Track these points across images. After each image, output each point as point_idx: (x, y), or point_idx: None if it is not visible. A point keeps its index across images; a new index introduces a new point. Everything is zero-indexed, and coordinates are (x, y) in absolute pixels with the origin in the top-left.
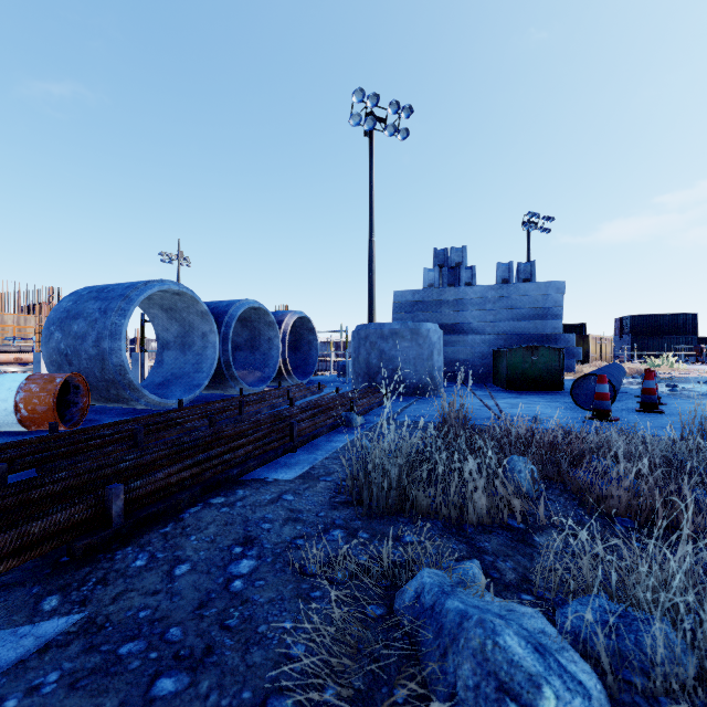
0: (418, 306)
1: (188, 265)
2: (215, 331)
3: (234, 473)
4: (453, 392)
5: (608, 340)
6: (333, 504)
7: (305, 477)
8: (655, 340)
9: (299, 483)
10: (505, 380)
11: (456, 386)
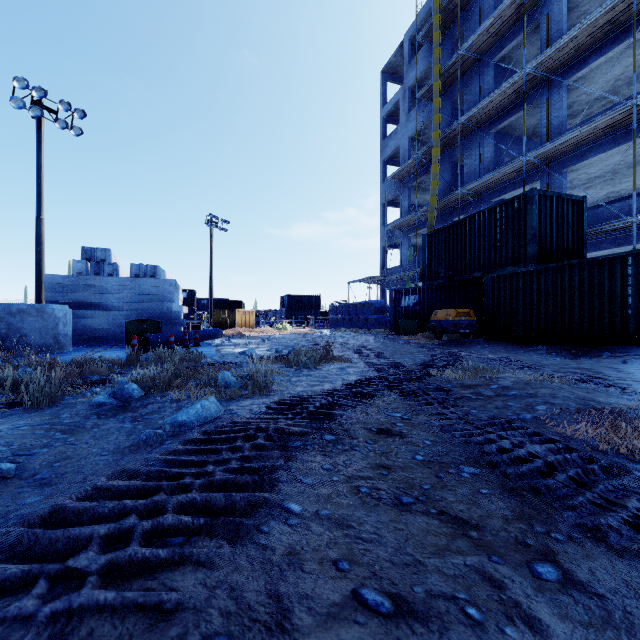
0: (69, 288)
1: None
2: None
3: None
4: (80, 350)
5: (252, 313)
6: None
7: None
8: (300, 312)
9: None
10: (126, 341)
11: (95, 346)
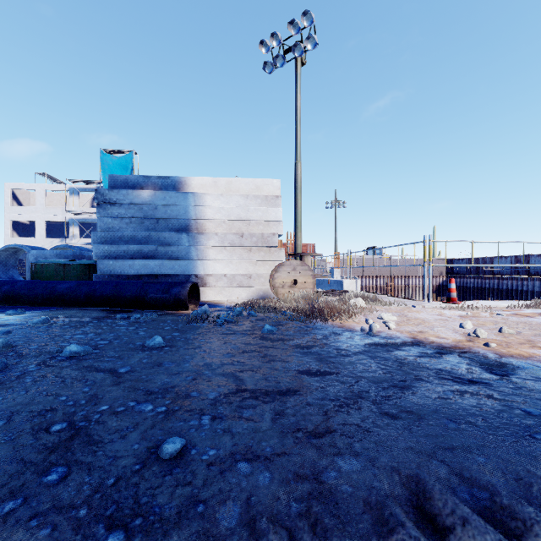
0: None
1: (343, 206)
2: None
3: None
4: None
5: None
6: None
7: None
8: None
9: None
10: None
11: None
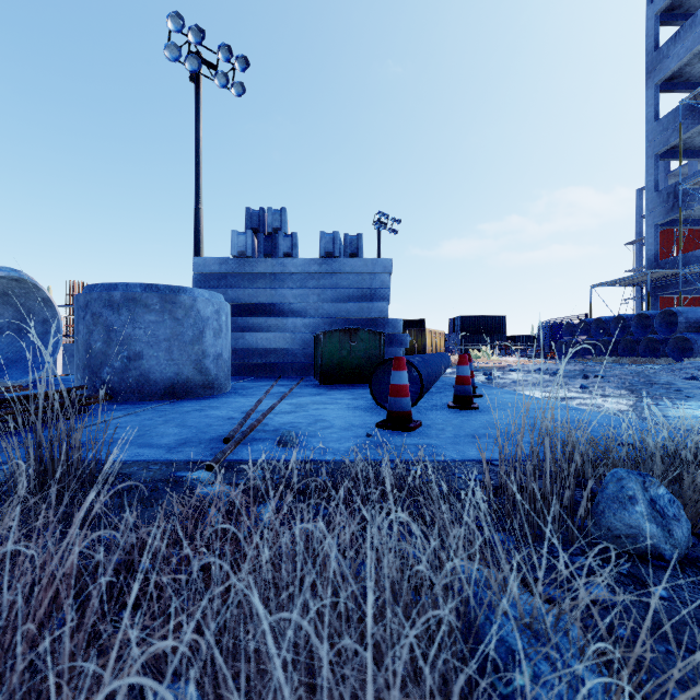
0: (227, 280)
1: None
2: None
3: None
4: (244, 390)
5: (442, 335)
6: None
7: None
8: (478, 337)
9: None
10: (320, 372)
11: (266, 381)
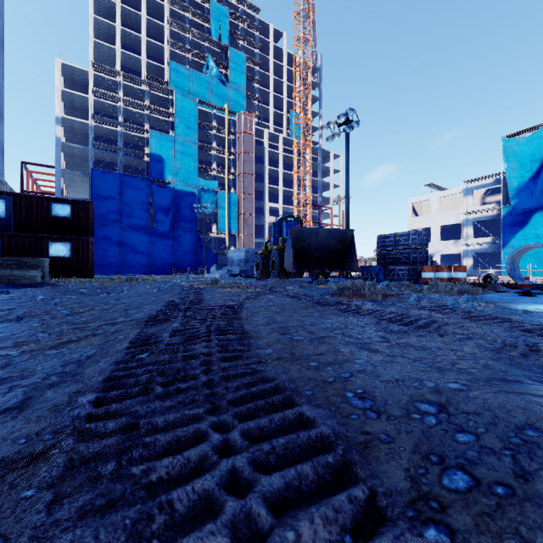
0: None
1: None
2: None
3: None
4: None
5: None
6: None
7: None
8: None
9: None
10: None
11: None
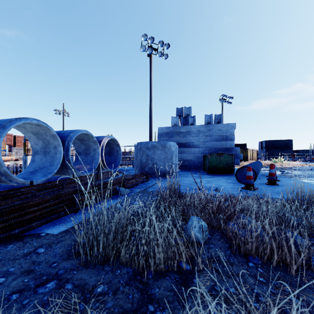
0: (169, 134)
1: (68, 116)
2: (61, 145)
3: (16, 231)
4: (183, 175)
5: (255, 151)
6: (69, 254)
7: (68, 231)
8: (275, 151)
9: (60, 236)
10: (208, 169)
11: (186, 171)
